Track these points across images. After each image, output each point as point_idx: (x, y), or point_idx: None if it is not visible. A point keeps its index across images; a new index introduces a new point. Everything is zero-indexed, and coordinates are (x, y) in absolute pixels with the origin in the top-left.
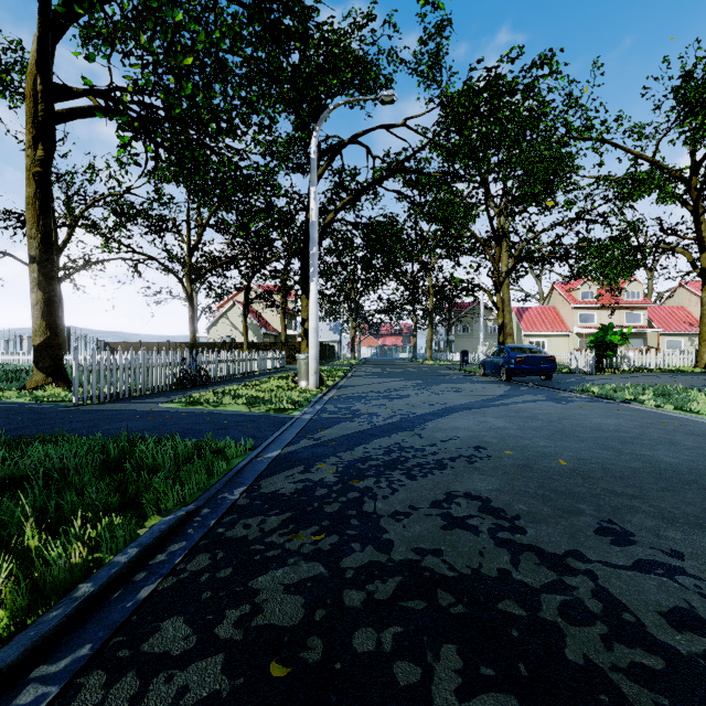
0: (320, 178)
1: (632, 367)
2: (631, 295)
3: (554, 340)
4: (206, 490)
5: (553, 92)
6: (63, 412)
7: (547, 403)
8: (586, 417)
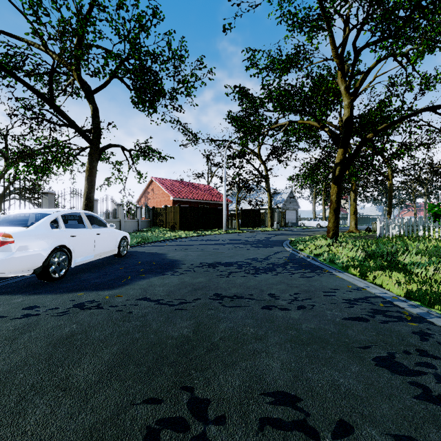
0: None
1: None
2: None
3: None
4: None
5: None
6: None
7: None
8: None
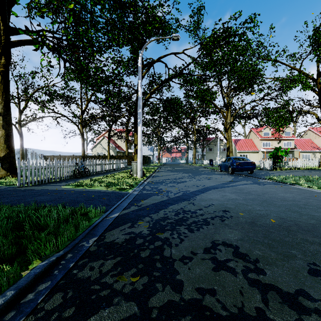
0: (143, 77)
1: (289, 167)
2: (286, 133)
3: (251, 154)
4: (73, 240)
5: (251, 40)
6: (10, 190)
7: (254, 185)
8: (275, 193)
